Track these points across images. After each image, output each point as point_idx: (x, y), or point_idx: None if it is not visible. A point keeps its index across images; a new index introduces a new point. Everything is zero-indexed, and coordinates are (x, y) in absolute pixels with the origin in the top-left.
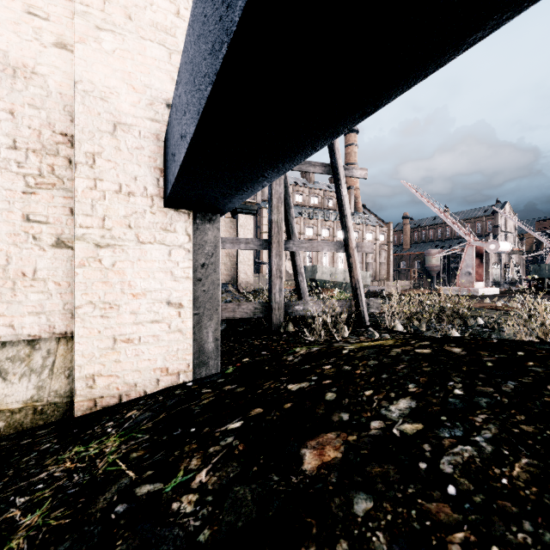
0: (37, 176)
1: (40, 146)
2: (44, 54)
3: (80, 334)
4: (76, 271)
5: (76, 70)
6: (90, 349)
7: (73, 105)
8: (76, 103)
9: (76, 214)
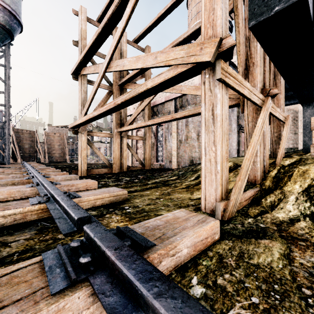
0: (291, 124)
1: (292, 119)
2: (292, 105)
3: (299, 145)
4: (298, 137)
5: (298, 109)
6: (300, 147)
7: (297, 111)
8: (298, 113)
9: (298, 129)
